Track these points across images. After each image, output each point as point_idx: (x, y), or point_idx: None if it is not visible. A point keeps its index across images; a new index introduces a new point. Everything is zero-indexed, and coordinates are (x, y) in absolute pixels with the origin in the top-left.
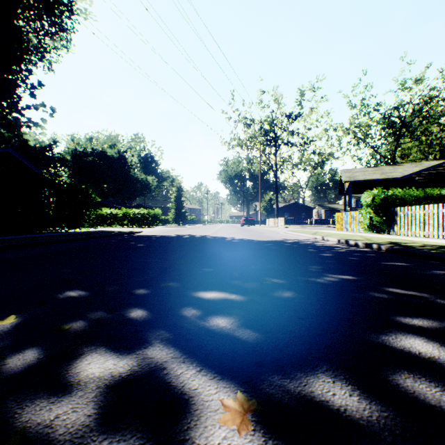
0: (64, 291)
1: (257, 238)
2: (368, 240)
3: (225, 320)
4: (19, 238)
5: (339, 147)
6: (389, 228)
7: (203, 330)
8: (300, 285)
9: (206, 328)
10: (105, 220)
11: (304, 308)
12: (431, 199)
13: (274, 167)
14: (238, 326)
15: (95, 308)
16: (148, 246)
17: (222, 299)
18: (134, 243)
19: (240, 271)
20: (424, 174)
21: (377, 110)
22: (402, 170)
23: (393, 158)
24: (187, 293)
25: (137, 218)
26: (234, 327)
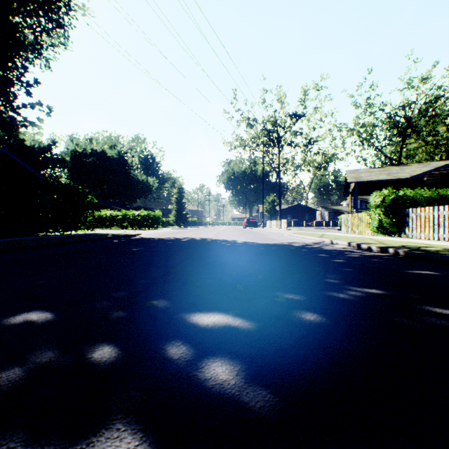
0: (19, 313)
1: (261, 241)
2: (382, 244)
3: (227, 366)
4: (7, 241)
5: (343, 147)
6: (399, 230)
7: (193, 389)
8: (322, 303)
9: (199, 385)
10: (104, 222)
11: (337, 343)
12: (444, 200)
13: (277, 168)
14: (246, 380)
15: (48, 343)
16: (143, 250)
17: (223, 326)
18: (129, 247)
19: (245, 283)
20: (433, 174)
21: (383, 110)
22: (410, 171)
23: (398, 159)
24: (178, 317)
25: (137, 220)
26: (241, 383)
